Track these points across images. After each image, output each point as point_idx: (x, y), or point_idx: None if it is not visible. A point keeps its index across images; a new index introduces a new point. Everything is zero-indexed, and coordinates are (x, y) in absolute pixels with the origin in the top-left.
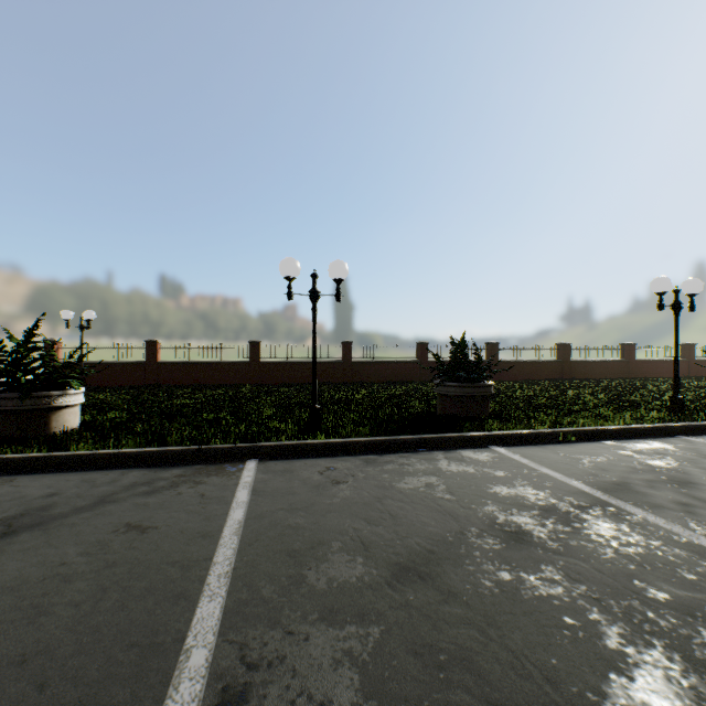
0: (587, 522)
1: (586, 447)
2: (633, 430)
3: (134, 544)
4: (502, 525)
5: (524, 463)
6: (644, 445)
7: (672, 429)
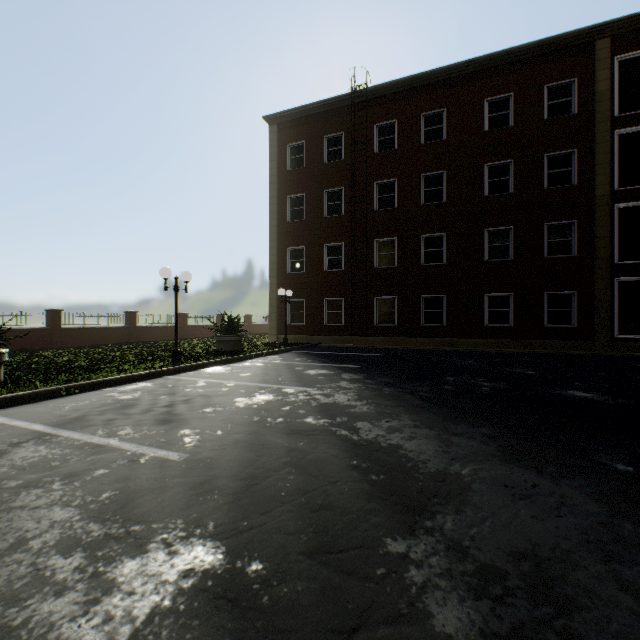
0: (10, 453)
1: (83, 396)
2: (134, 377)
3: None
4: None
5: None
6: (134, 386)
7: (163, 372)
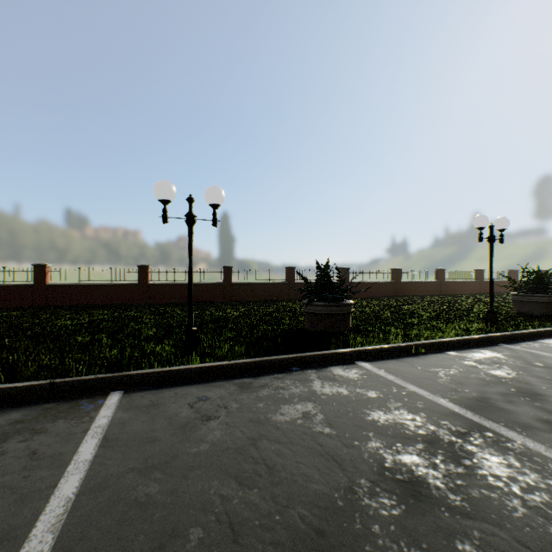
0: (475, 456)
1: (436, 358)
2: (468, 341)
3: None
4: (393, 471)
5: (391, 380)
6: (480, 354)
7: (495, 339)
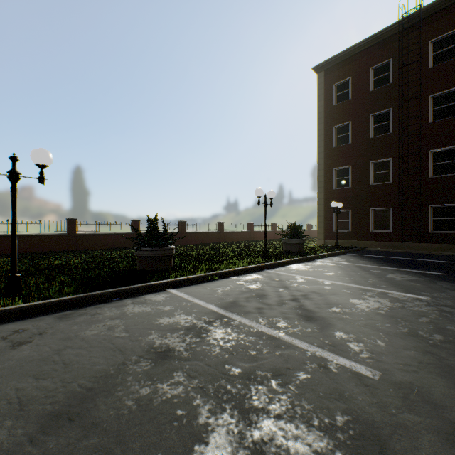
0: (210, 331)
1: (222, 282)
2: (246, 269)
3: None
4: (157, 348)
5: (185, 298)
6: (250, 277)
7: (262, 267)
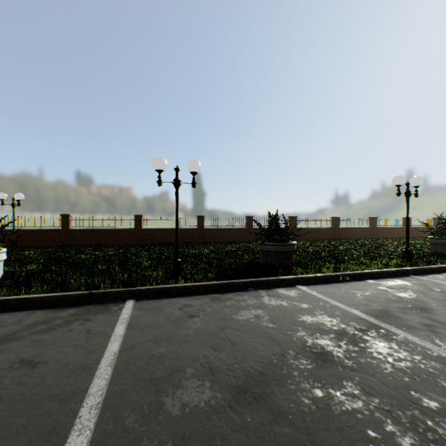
0: (368, 342)
1: (357, 284)
2: (384, 272)
3: (22, 379)
4: (311, 347)
5: (320, 297)
6: (392, 282)
7: (407, 271)
